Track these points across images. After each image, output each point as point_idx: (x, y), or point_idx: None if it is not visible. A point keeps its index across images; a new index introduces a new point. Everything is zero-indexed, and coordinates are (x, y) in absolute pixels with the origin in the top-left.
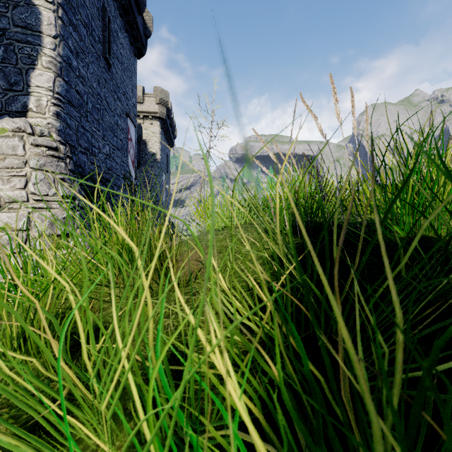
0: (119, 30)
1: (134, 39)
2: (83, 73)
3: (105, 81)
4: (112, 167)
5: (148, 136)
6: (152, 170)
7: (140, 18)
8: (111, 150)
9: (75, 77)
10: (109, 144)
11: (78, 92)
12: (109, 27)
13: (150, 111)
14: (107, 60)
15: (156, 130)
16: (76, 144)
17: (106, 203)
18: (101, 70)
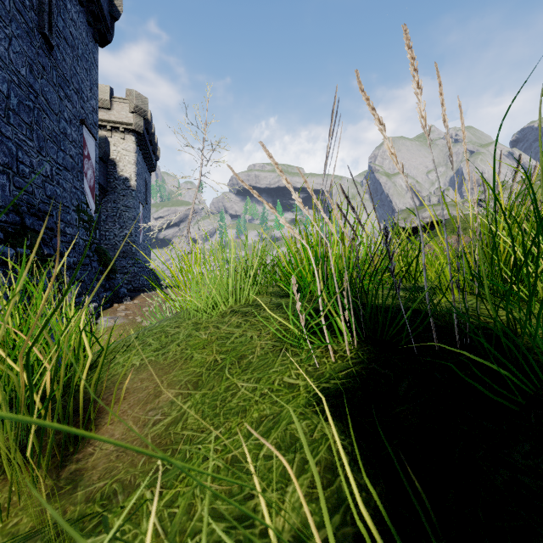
0: None
1: (94, 18)
2: (1, 50)
3: (43, 68)
4: (56, 194)
5: (119, 155)
6: (125, 200)
7: None
8: (55, 169)
9: None
10: (50, 161)
11: None
12: None
13: (122, 121)
14: (47, 38)
15: (130, 147)
16: None
17: (43, 247)
18: (35, 52)
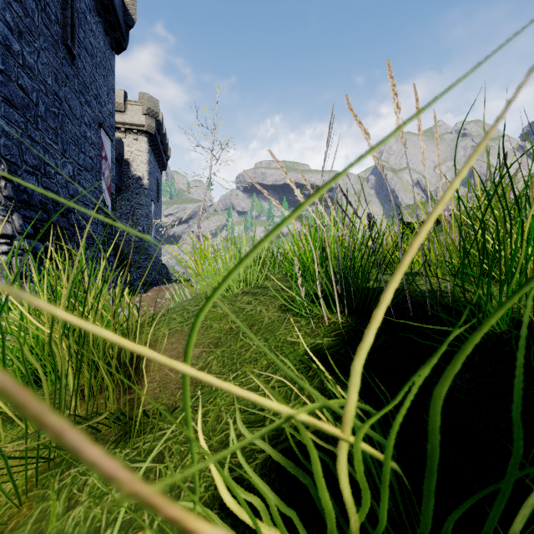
0: (88, 12)
1: (111, 27)
2: (31, 62)
3: (66, 77)
4: (77, 193)
5: (132, 155)
6: (138, 198)
7: (119, 0)
8: (76, 170)
9: (17, 66)
10: (72, 162)
11: (21, 88)
12: (72, 5)
13: (135, 123)
14: (70, 49)
15: (142, 147)
16: (19, 160)
17: (67, 242)
18: (60, 62)
